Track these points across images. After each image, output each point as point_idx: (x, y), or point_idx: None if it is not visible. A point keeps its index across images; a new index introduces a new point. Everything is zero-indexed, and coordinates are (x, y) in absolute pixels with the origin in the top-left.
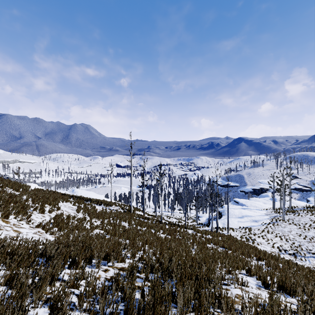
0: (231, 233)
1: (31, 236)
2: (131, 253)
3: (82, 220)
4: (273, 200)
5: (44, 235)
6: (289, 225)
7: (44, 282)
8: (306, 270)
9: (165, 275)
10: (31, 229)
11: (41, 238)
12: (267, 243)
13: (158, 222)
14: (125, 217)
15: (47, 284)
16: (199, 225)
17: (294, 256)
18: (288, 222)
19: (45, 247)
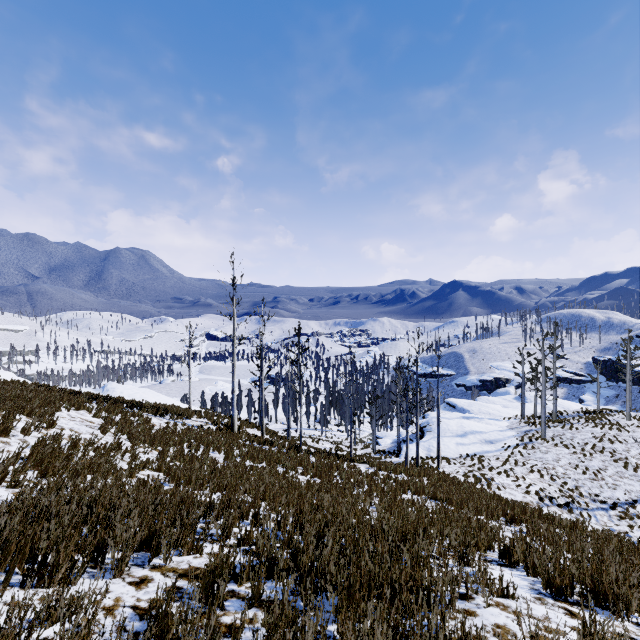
0: (444, 468)
1: None
2: (220, 526)
3: (111, 449)
4: (523, 400)
5: None
6: (554, 447)
7: None
8: (614, 541)
9: (305, 585)
10: None
11: None
12: (516, 485)
13: (294, 450)
14: (220, 441)
15: None
16: (378, 454)
17: (567, 509)
18: (553, 441)
19: None
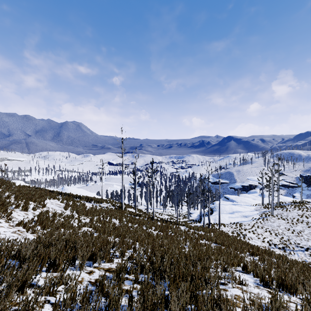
0: (222, 229)
1: (9, 235)
2: (120, 251)
3: (70, 217)
4: (262, 196)
5: (24, 234)
6: (277, 219)
7: (11, 290)
8: (300, 264)
9: (156, 276)
10: (10, 228)
11: (20, 237)
12: (257, 238)
13: (150, 219)
14: (116, 214)
15: (11, 294)
16: (190, 221)
17: (283, 250)
18: (277, 217)
19: (21, 248)
